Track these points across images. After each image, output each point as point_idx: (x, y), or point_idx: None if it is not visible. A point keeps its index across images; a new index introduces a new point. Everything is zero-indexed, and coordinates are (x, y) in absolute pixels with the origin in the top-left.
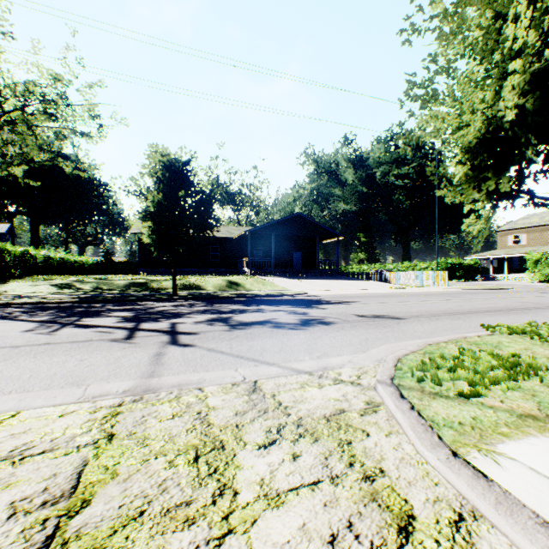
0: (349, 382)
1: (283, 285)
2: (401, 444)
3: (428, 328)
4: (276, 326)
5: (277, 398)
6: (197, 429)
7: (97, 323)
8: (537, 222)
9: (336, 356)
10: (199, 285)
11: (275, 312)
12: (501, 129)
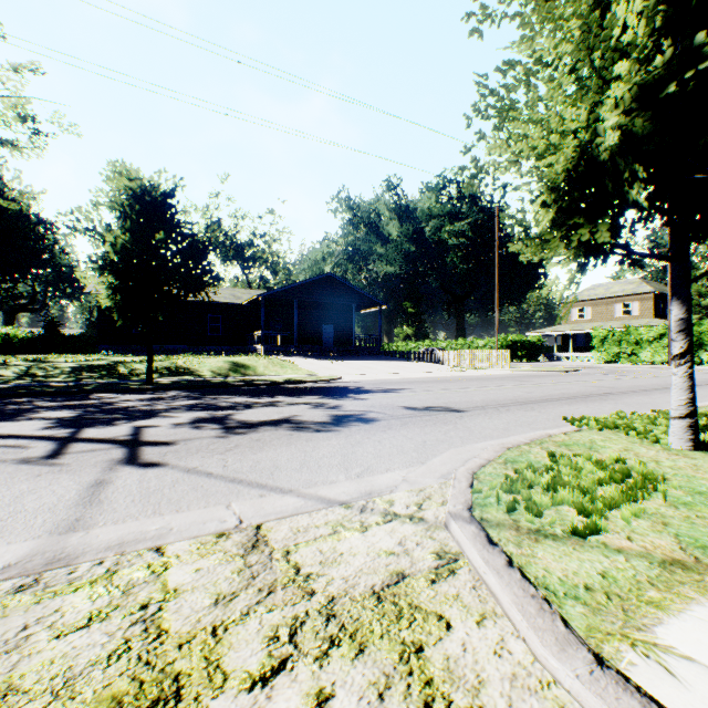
0: (407, 516)
1: (309, 367)
2: (506, 642)
3: (499, 424)
4: (297, 427)
5: (293, 558)
6: (132, 649)
7: (5, 432)
8: (603, 294)
9: (385, 472)
10: (190, 368)
11: (297, 406)
12: (598, 159)
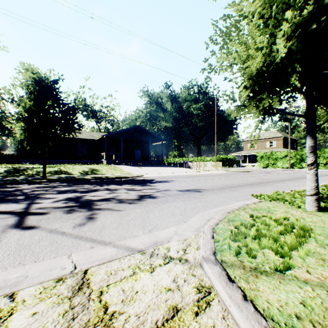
0: (178, 259)
1: (128, 170)
2: None
3: (221, 198)
4: (119, 202)
5: (104, 298)
6: None
7: None
8: (261, 137)
9: (164, 228)
10: (68, 171)
11: (120, 190)
12: (273, 64)
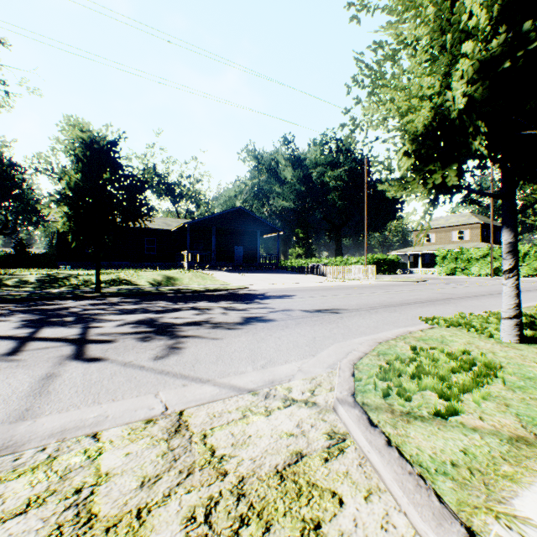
0: (303, 401)
1: (224, 279)
2: (391, 516)
3: (371, 323)
4: (214, 326)
5: (209, 441)
6: (64, 535)
7: None
8: (443, 224)
9: (284, 363)
10: (131, 280)
11: (214, 309)
12: (448, 119)
